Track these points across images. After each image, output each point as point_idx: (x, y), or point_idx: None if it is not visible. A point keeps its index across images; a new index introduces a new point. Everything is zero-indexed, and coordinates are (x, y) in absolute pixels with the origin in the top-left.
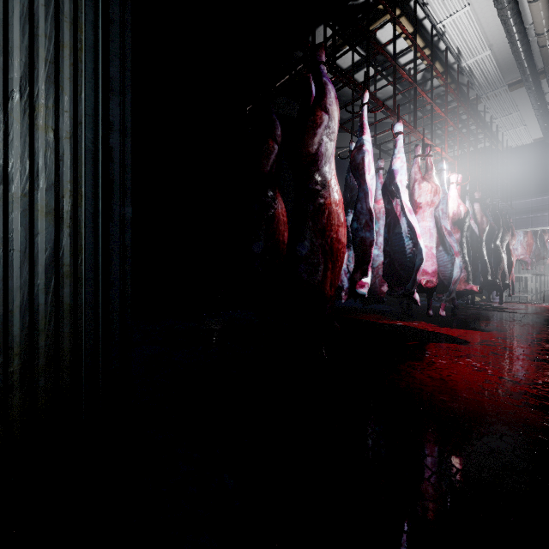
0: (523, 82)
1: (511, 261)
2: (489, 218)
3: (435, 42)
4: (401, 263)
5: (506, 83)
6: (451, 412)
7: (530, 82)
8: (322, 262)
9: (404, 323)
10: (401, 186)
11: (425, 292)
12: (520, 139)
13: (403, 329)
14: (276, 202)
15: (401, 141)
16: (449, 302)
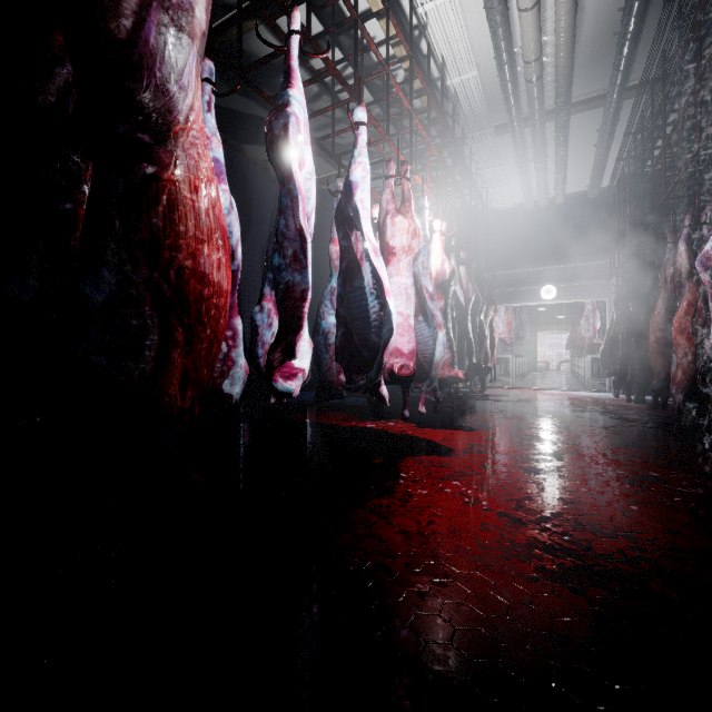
0: (509, 126)
1: (495, 340)
2: (475, 286)
3: (416, 38)
4: (365, 337)
5: (492, 125)
6: (433, 628)
7: (516, 128)
8: (154, 321)
9: (377, 425)
10: (362, 209)
11: (401, 382)
12: (502, 201)
13: (375, 435)
14: (83, 184)
15: (363, 136)
16: (432, 394)
